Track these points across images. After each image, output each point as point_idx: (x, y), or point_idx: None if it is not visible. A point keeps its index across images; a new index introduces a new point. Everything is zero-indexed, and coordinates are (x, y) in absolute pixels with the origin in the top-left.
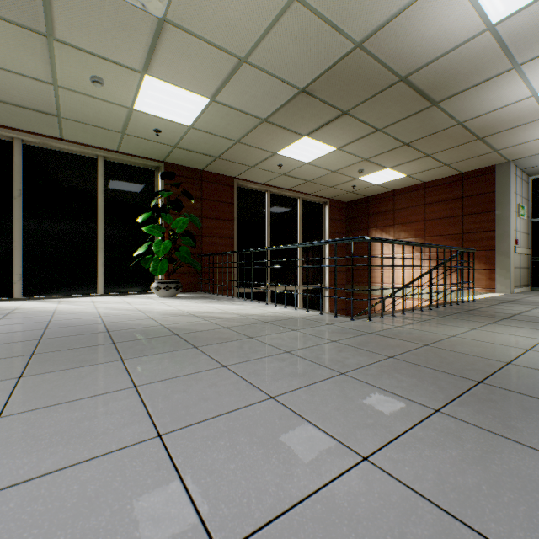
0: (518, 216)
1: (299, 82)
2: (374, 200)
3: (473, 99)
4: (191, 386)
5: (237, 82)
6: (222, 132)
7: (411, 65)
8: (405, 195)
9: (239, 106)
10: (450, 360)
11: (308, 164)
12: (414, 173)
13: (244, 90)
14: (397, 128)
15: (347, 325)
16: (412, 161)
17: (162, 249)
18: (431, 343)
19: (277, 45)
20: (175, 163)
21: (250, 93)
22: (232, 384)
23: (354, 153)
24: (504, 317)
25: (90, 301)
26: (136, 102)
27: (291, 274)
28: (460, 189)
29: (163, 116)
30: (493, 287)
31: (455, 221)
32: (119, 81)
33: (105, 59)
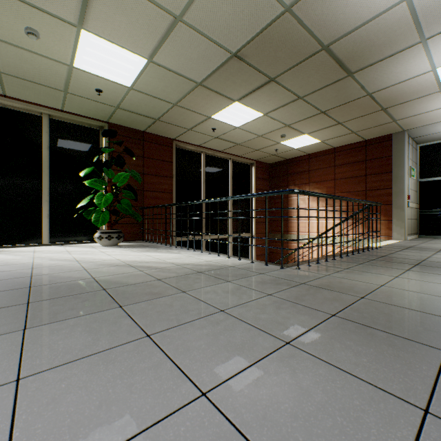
0: (410, 177)
1: (231, 45)
2: (292, 162)
3: (383, 71)
4: (97, 374)
5: (173, 42)
6: (161, 94)
7: (333, 33)
8: (318, 158)
9: (176, 68)
10: (397, 318)
11: (238, 128)
12: (327, 139)
13: (180, 51)
14: (317, 96)
15: (279, 274)
16: (326, 128)
17: (104, 202)
18: (366, 294)
19: (211, 4)
20: (118, 124)
21: (186, 54)
22: (152, 368)
23: (278, 119)
24: (415, 264)
25: (31, 251)
26: (75, 59)
27: (223, 224)
28: (364, 154)
29: (103, 76)
30: (391, 235)
31: (359, 180)
32: (55, 34)
33: (38, 8)
